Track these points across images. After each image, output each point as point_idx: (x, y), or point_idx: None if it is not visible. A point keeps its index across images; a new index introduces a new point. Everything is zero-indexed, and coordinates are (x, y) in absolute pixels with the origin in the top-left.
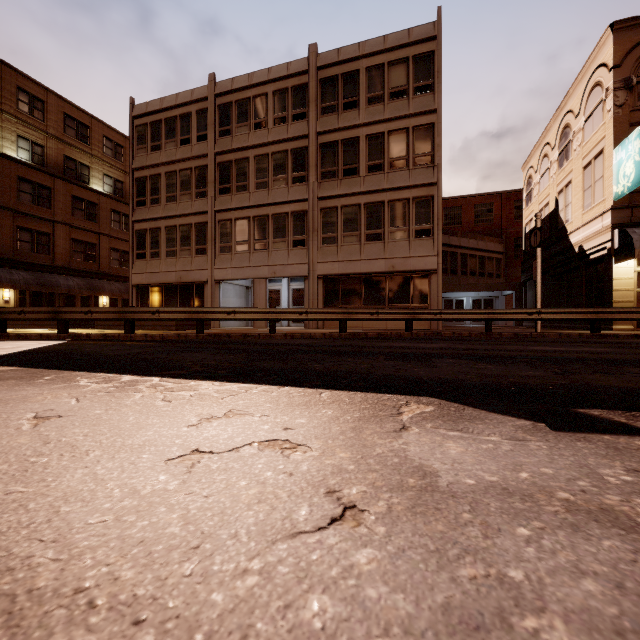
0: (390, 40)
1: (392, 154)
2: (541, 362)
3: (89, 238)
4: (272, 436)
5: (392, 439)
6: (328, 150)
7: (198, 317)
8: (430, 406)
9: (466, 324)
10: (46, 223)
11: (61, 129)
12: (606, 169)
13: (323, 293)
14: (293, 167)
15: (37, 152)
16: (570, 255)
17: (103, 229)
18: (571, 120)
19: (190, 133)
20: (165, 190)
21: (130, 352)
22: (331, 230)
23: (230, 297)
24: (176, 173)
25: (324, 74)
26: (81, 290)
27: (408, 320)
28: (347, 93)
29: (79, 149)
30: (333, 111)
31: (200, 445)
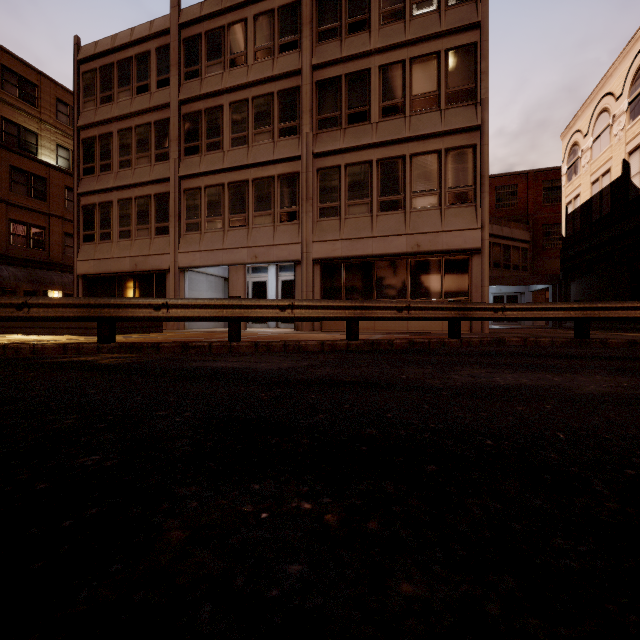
0: None
1: (416, 90)
2: None
3: (35, 220)
4: None
5: None
6: (327, 89)
7: (100, 314)
8: None
9: None
10: None
11: None
12: None
13: (321, 283)
14: (280, 115)
15: None
16: None
17: (54, 210)
18: None
19: (148, 78)
20: (118, 153)
21: None
22: (331, 198)
23: (202, 290)
24: (131, 130)
25: None
26: (19, 282)
27: (455, 320)
28: (353, 10)
29: (23, 111)
30: (334, 36)
31: None
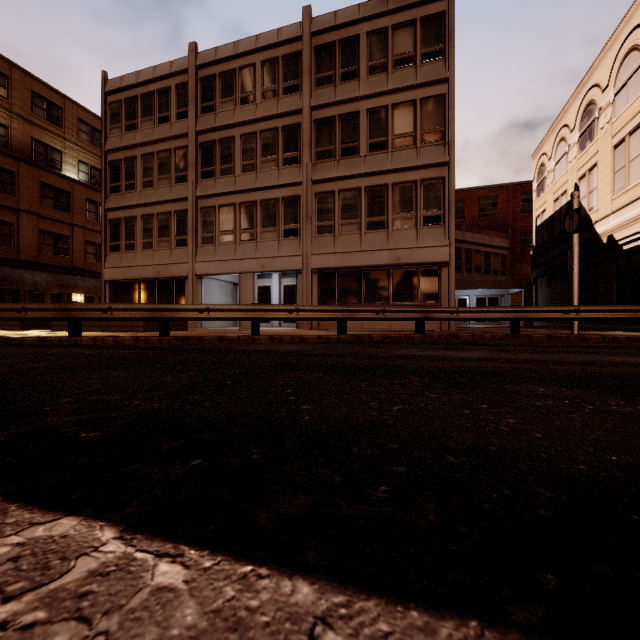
0: None
1: (397, 130)
2: None
3: (60, 230)
4: None
5: None
6: (324, 127)
7: (162, 316)
8: None
9: (470, 324)
10: (9, 212)
11: (28, 108)
12: None
13: (318, 289)
14: (284, 147)
15: None
16: (596, 247)
17: (77, 220)
18: (597, 95)
19: (169, 110)
20: (141, 174)
21: (19, 369)
22: (327, 218)
23: (214, 294)
24: (153, 155)
25: (319, 41)
26: (49, 287)
27: (420, 320)
28: (345, 62)
29: (49, 132)
30: (329, 82)
31: None
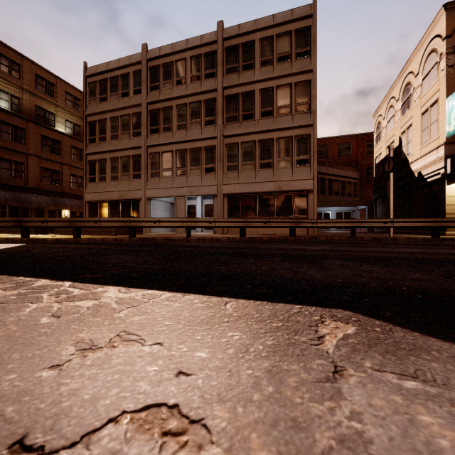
0: (278, 18)
1: (279, 103)
2: (416, 263)
3: (54, 167)
4: (155, 394)
5: (331, 402)
6: (231, 100)
7: (131, 225)
8: (350, 324)
9: (331, 230)
10: (21, 155)
11: (33, 86)
12: (440, 114)
13: (227, 207)
14: (205, 113)
15: (15, 102)
16: (411, 179)
17: (65, 160)
18: (412, 79)
19: (128, 88)
20: (110, 131)
21: (67, 254)
22: (233, 160)
23: (158, 210)
24: (118, 118)
25: (228, 43)
26: (48, 205)
27: (292, 227)
28: (245, 58)
29: (47, 101)
30: (235, 71)
31: (35, 423)
